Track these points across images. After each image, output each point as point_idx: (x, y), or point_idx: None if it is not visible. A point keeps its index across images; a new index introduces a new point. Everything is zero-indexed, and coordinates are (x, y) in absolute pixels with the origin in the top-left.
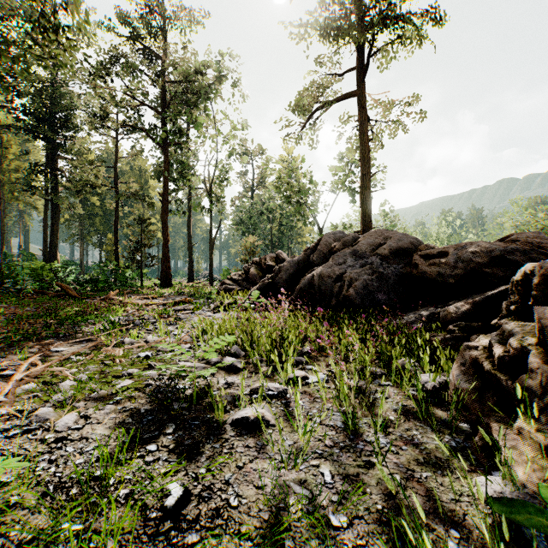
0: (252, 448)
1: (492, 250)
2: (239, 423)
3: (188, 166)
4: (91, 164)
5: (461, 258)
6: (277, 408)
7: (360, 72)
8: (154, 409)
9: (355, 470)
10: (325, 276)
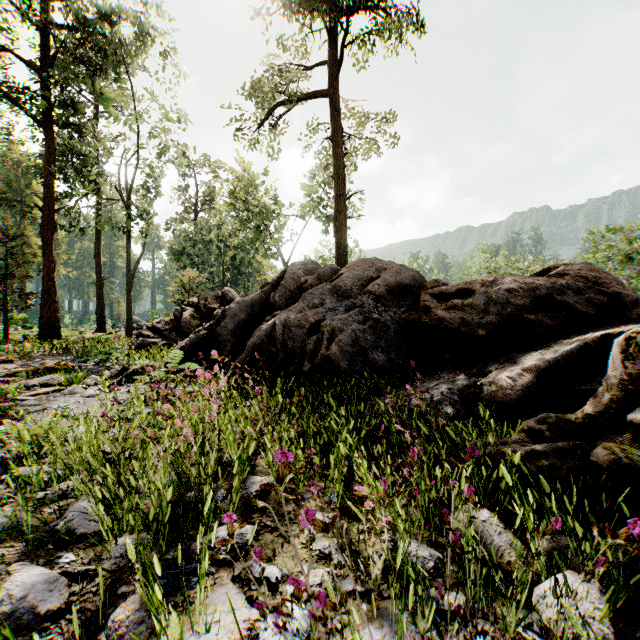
0: None
1: (535, 287)
2: None
3: (94, 163)
4: None
5: (494, 298)
6: None
7: (335, 66)
8: None
9: None
10: (293, 324)
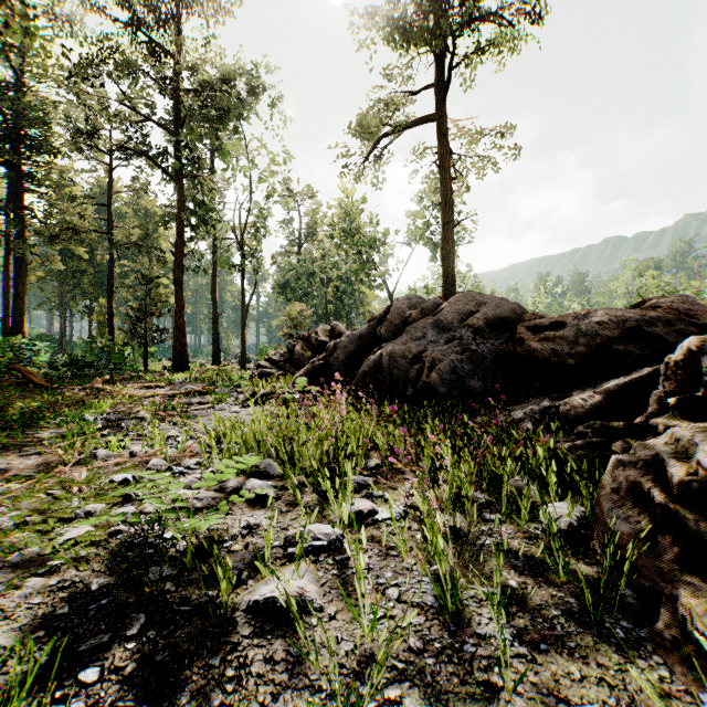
0: (279, 663)
1: (625, 320)
2: (259, 609)
3: (212, 208)
4: (73, 201)
5: (584, 330)
6: (328, 571)
7: (442, 88)
8: (115, 583)
9: (466, 706)
10: (398, 355)
